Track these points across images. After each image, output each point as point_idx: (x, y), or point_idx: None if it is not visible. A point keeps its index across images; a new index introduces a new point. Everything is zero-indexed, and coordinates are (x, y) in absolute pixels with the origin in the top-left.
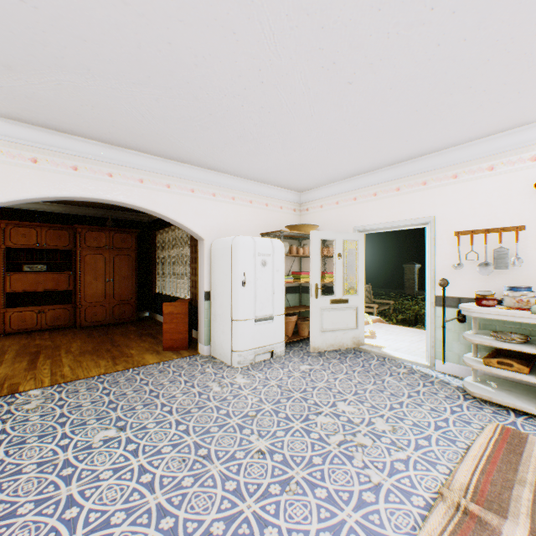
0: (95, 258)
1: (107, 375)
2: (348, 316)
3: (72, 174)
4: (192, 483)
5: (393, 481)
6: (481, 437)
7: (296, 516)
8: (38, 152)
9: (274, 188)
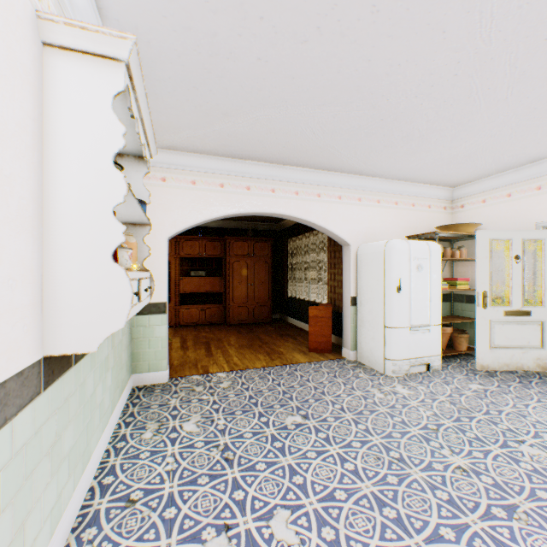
0: (240, 265)
1: (270, 368)
2: (530, 331)
3: (246, 194)
4: (397, 482)
5: None
6: None
7: None
8: (224, 179)
9: (422, 185)
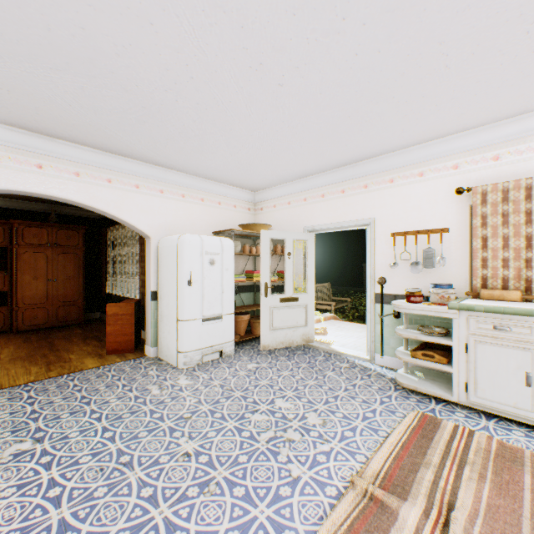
0: (35, 256)
1: (36, 383)
2: (298, 313)
3: None
4: (105, 493)
5: (312, 474)
6: (401, 425)
7: (209, 517)
8: None
9: (227, 186)
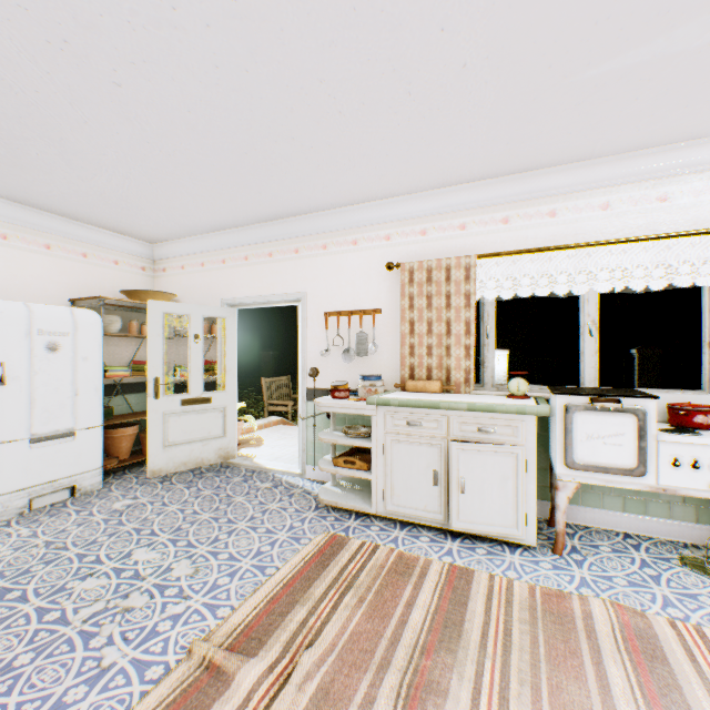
0: None
1: None
2: (212, 420)
3: None
4: None
5: (137, 654)
6: (300, 555)
7: None
8: None
9: (99, 230)
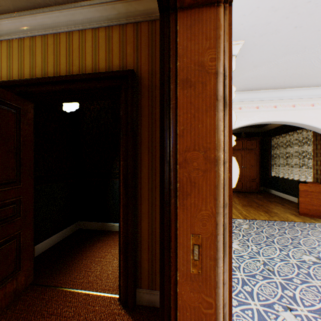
0: (236, 155)
1: (272, 221)
2: None
3: (255, 111)
4: None
5: None
6: None
7: None
8: (241, 104)
9: None
